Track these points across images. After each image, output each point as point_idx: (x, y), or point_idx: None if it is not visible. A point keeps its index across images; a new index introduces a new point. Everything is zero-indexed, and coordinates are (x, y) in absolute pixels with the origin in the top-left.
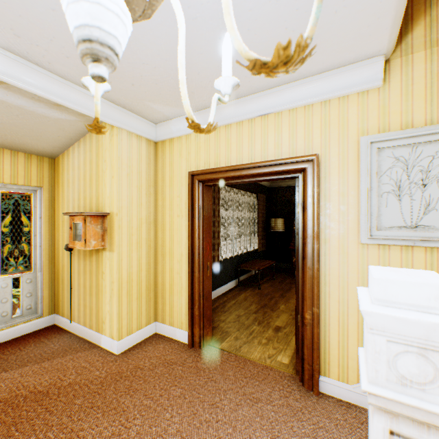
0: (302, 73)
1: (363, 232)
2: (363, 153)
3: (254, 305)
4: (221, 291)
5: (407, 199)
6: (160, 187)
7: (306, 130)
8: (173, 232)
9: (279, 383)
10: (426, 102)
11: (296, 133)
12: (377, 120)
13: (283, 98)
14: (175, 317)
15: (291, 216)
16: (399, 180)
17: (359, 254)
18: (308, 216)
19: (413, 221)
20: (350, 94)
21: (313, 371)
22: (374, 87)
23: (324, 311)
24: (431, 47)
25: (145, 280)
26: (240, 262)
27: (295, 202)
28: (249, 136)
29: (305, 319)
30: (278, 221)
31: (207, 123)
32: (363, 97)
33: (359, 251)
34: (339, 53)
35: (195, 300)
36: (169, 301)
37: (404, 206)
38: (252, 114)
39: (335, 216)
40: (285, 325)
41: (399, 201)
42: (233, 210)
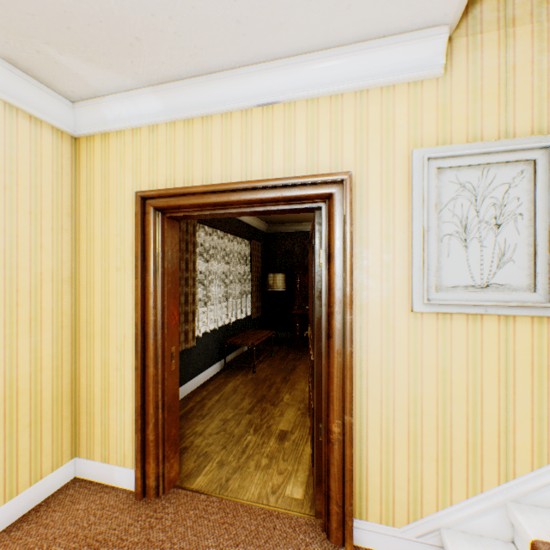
0: (331, 36)
1: (417, 295)
2: (417, 175)
3: (247, 399)
4: (199, 381)
5: (475, 246)
6: (83, 218)
7: (333, 135)
8: (109, 298)
9: (292, 544)
10: (500, 106)
11: (318, 138)
12: (435, 126)
13: (298, 79)
14: (113, 446)
15: (294, 271)
16: (465, 218)
17: (411, 328)
18: (336, 270)
19: (484, 278)
20: (398, 84)
21: (344, 516)
22: (432, 76)
23: (359, 417)
24: (506, 27)
25: (51, 386)
26: (227, 335)
27: (313, 248)
28: (242, 137)
29: (332, 434)
30: (278, 278)
31: (170, 109)
32: (415, 90)
33: (411, 323)
34: (391, 3)
35: (149, 414)
36: (100, 419)
37: (472, 256)
38: (247, 101)
39: (376, 270)
40: (293, 427)
41: (465, 248)
42: (217, 261)
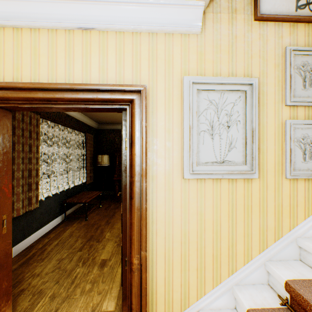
0: None
1: (186, 168)
2: (186, 92)
3: (80, 241)
4: (43, 232)
5: (217, 138)
6: None
7: (134, 59)
8: None
9: None
10: (229, 58)
11: (124, 60)
12: (196, 64)
13: (109, 14)
14: None
15: (115, 153)
16: (212, 121)
17: (183, 189)
18: (136, 152)
19: (222, 157)
20: (175, 33)
21: None
22: (195, 32)
23: (152, 250)
24: (232, 13)
25: None
26: (67, 197)
27: (121, 137)
28: (66, 50)
29: (134, 265)
30: (104, 157)
31: None
32: (185, 39)
33: (183, 186)
34: None
35: None
36: None
37: (216, 144)
38: (69, 23)
39: (162, 152)
40: (111, 256)
41: (212, 139)
42: (59, 146)
